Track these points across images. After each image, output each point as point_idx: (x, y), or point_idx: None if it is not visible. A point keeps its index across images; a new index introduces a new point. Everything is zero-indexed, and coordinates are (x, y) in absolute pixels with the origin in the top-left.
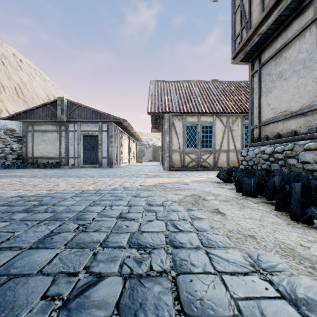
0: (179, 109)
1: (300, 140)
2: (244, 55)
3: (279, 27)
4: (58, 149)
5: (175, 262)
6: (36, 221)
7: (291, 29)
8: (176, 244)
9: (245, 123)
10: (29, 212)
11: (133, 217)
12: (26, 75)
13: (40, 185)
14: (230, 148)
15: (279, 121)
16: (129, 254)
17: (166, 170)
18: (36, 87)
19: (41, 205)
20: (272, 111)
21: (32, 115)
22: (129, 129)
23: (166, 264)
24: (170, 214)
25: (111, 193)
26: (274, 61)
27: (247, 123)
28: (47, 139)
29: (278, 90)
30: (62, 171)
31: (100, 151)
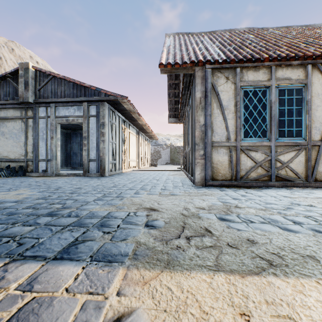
0: (226, 57)
1: None
2: None
3: None
4: (23, 147)
5: None
6: None
7: None
8: None
9: None
10: None
11: None
12: None
13: None
14: None
15: None
16: None
17: (199, 185)
18: None
19: None
20: None
21: None
22: (135, 118)
23: None
24: None
25: None
26: None
27: None
28: (8, 132)
29: None
30: None
31: (85, 149)
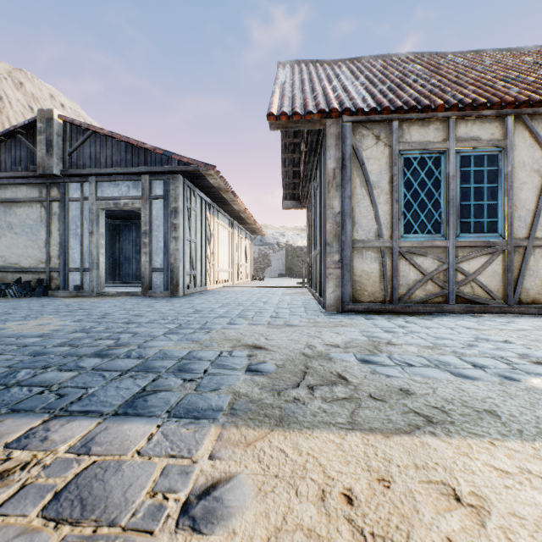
0: (376, 103)
1: None
2: None
3: None
4: (44, 248)
5: None
6: None
7: None
8: None
9: None
10: None
11: None
12: None
13: None
14: None
15: None
16: None
17: (332, 311)
18: None
19: None
20: None
21: None
22: (227, 200)
23: None
24: None
25: None
26: None
27: None
28: (18, 223)
29: None
30: (5, 309)
31: (145, 251)
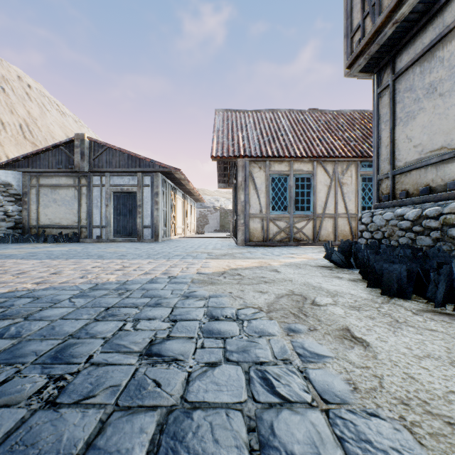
0: (260, 151)
1: None
2: (366, 61)
3: (429, 9)
4: (77, 214)
5: None
6: None
7: (453, 9)
8: None
9: (362, 173)
10: None
11: (177, 352)
12: (37, 107)
13: (29, 273)
14: (339, 212)
15: (430, 165)
16: None
17: (240, 246)
18: (51, 124)
19: (1, 319)
20: (415, 149)
21: (38, 161)
22: (183, 184)
23: None
24: (253, 343)
25: (144, 289)
26: (420, 67)
27: (366, 172)
28: (60, 199)
29: (428, 114)
30: (80, 246)
31: (139, 216)
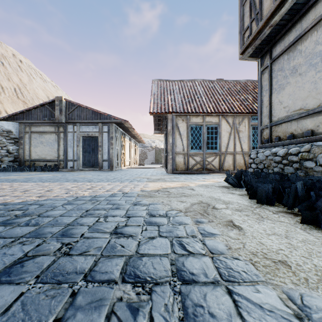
0: (183, 109)
1: (319, 141)
2: (253, 50)
3: (293, 18)
4: (57, 151)
5: (186, 310)
6: (11, 238)
7: (307, 19)
8: (185, 276)
9: (252, 124)
10: (7, 225)
11: (131, 232)
12: (26, 76)
13: (31, 191)
14: (237, 150)
15: (293, 120)
16: (121, 295)
17: (169, 173)
18: (36, 88)
19: (24, 216)
20: (284, 109)
21: (30, 115)
22: (130, 130)
23: (174, 315)
24: (175, 228)
25: (108, 200)
26: (287, 55)
27: (255, 123)
28: (45, 141)
29: (292, 86)
30: (60, 174)
31: (100, 153)
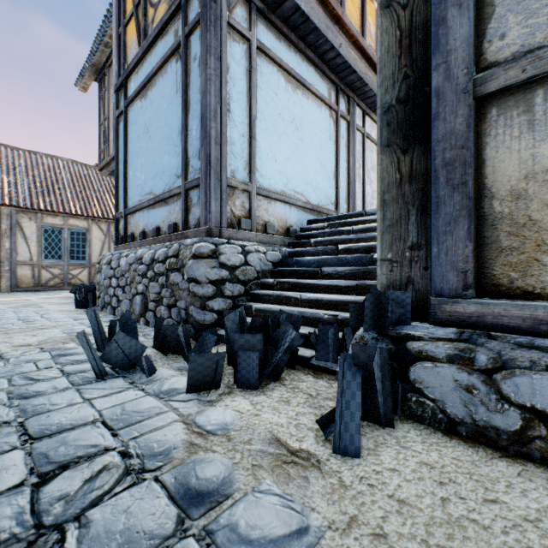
0: (31, 203)
1: None
2: (111, 172)
3: None
4: None
5: None
6: None
7: None
8: None
9: None
10: None
11: None
12: None
13: None
14: None
15: None
16: None
17: (5, 292)
18: None
19: None
20: None
21: None
22: None
23: None
24: None
25: None
26: None
27: None
28: None
29: None
30: None
31: None
